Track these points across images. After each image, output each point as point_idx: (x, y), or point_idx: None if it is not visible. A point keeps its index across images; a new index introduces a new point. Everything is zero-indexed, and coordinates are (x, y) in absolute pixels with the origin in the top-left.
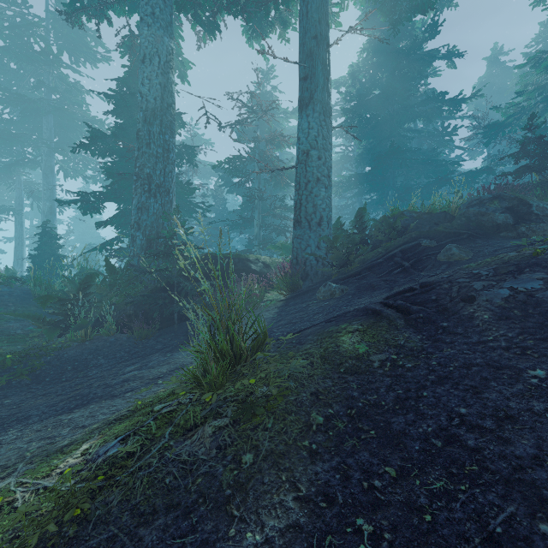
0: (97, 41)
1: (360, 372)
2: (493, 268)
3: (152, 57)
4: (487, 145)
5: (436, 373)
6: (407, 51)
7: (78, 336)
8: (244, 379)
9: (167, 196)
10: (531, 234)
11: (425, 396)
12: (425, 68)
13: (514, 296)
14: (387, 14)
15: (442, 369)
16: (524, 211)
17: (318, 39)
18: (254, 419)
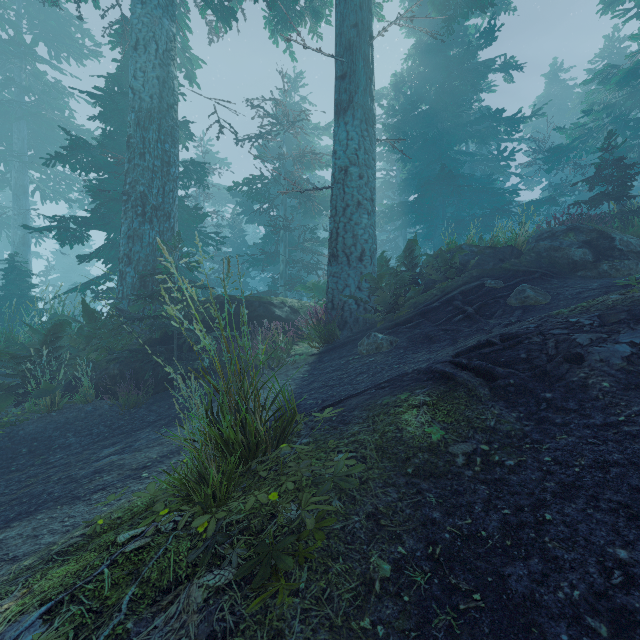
0: (83, 32)
1: (438, 473)
2: (597, 315)
3: (148, 43)
4: (549, 171)
5: (555, 478)
6: (459, 60)
7: (41, 406)
8: (261, 491)
9: (167, 222)
10: (614, 273)
11: (550, 522)
12: (480, 80)
13: (638, 355)
14: (440, 9)
15: (563, 470)
16: (605, 245)
17: (358, 29)
18: (275, 585)
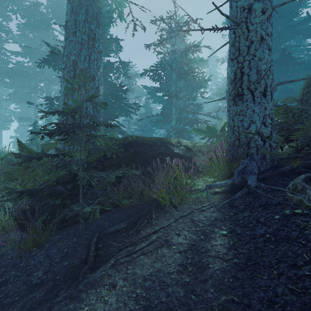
0: None
1: None
2: None
3: None
4: None
5: None
6: None
7: None
8: None
9: (91, 82)
10: None
11: None
12: None
13: None
14: None
15: None
16: None
17: None
18: None
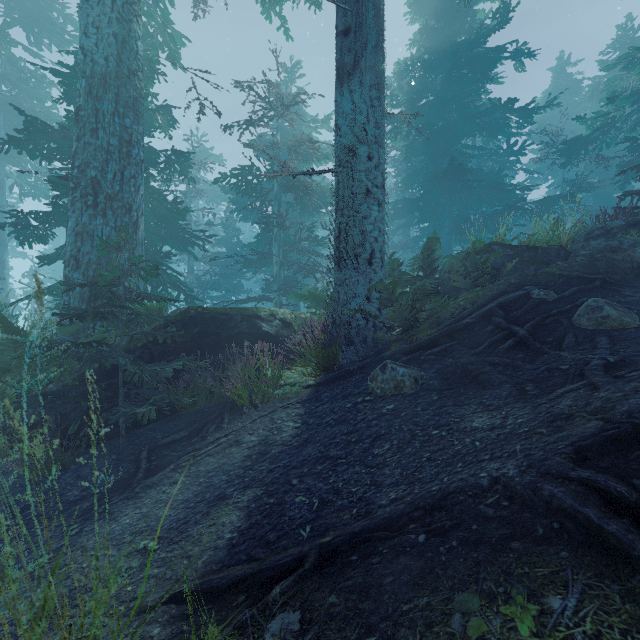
0: (66, 17)
1: None
2: None
3: None
4: (565, 166)
5: None
6: (469, 44)
7: None
8: None
9: (126, 215)
10: None
11: None
12: (491, 67)
13: None
14: None
15: None
16: None
17: None
18: None
